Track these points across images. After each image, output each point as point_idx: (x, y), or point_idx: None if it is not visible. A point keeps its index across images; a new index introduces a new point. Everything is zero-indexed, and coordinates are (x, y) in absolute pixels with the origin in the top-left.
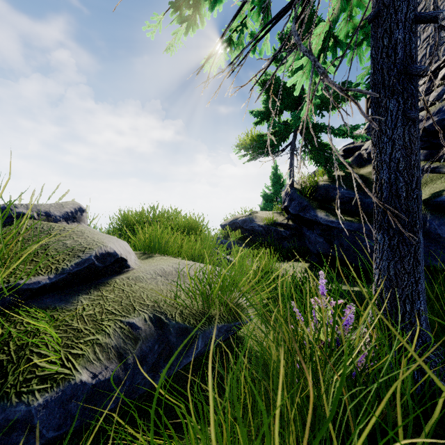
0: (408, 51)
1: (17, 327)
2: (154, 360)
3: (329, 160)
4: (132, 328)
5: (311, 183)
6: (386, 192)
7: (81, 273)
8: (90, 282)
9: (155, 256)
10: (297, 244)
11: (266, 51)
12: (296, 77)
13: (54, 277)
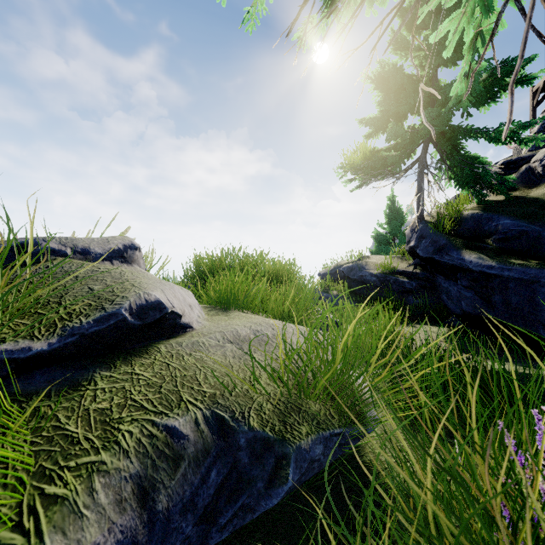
0: None
1: None
2: (207, 500)
3: (479, 178)
4: (172, 437)
5: (450, 214)
6: None
7: (105, 335)
8: (121, 349)
9: (229, 311)
10: (427, 300)
11: None
12: (448, 25)
13: (57, 341)
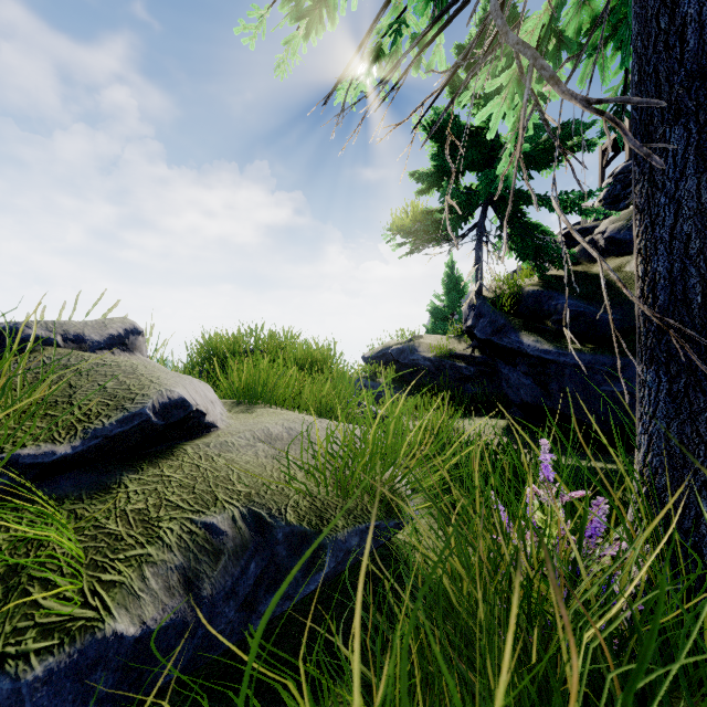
0: (706, 36)
1: (10, 531)
2: (247, 589)
3: (541, 250)
4: (211, 533)
5: (510, 289)
6: (663, 295)
7: (128, 437)
8: (144, 452)
9: (255, 407)
10: (487, 388)
11: (439, 65)
12: (491, 107)
13: (80, 444)
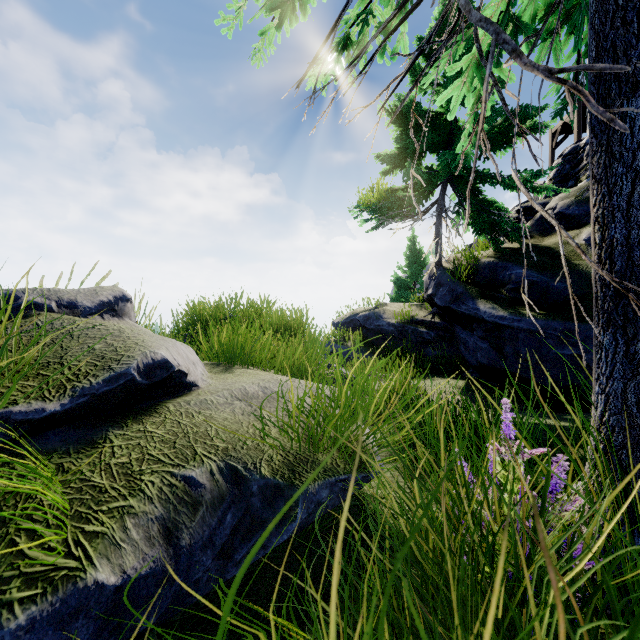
0: None
1: (0, 483)
2: (224, 539)
3: (496, 225)
4: (190, 486)
5: (468, 261)
6: (620, 261)
7: (114, 395)
8: (129, 409)
9: (234, 368)
10: (446, 351)
11: (403, 52)
12: (451, 90)
13: (69, 402)
